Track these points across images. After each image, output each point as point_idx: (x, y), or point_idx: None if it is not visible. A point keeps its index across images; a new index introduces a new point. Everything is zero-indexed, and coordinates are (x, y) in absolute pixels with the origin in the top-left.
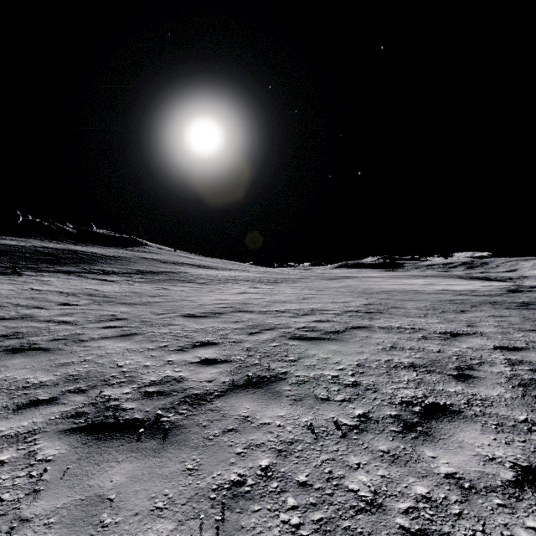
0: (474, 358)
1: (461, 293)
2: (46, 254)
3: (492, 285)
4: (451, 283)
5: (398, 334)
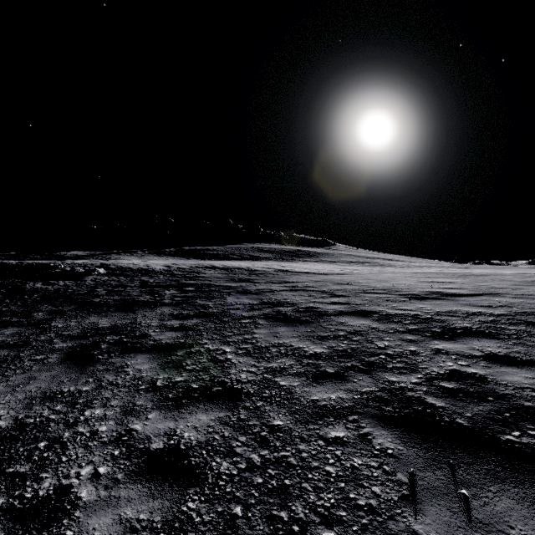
0: None
1: None
2: (289, 252)
3: None
4: None
5: None
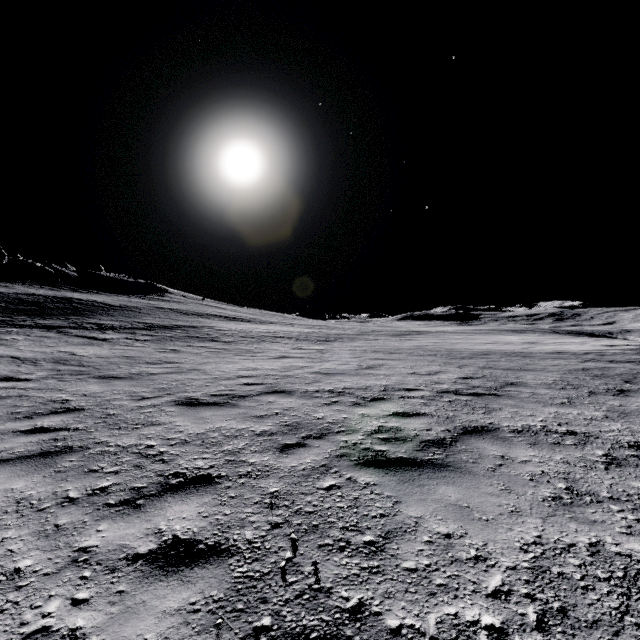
0: None
1: (588, 357)
2: (29, 303)
3: (614, 344)
4: (558, 341)
5: (557, 450)
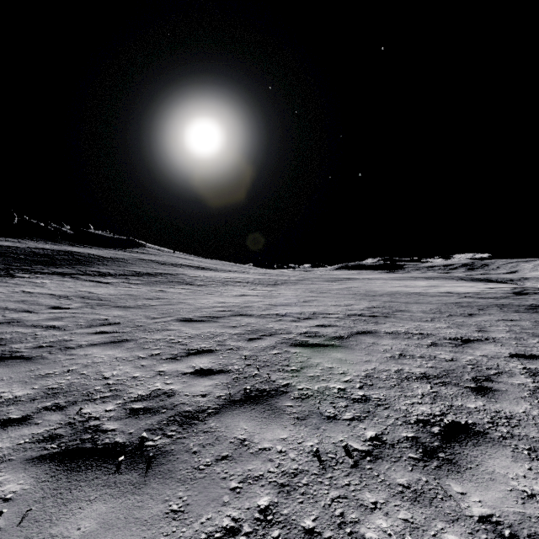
0: (490, 367)
1: (466, 295)
2: (41, 255)
3: (496, 287)
4: (454, 285)
5: (406, 340)
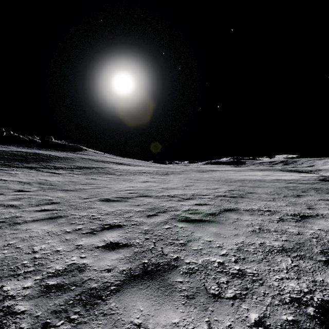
0: None
1: (290, 182)
2: (18, 155)
3: (306, 176)
4: (280, 174)
5: (260, 216)
